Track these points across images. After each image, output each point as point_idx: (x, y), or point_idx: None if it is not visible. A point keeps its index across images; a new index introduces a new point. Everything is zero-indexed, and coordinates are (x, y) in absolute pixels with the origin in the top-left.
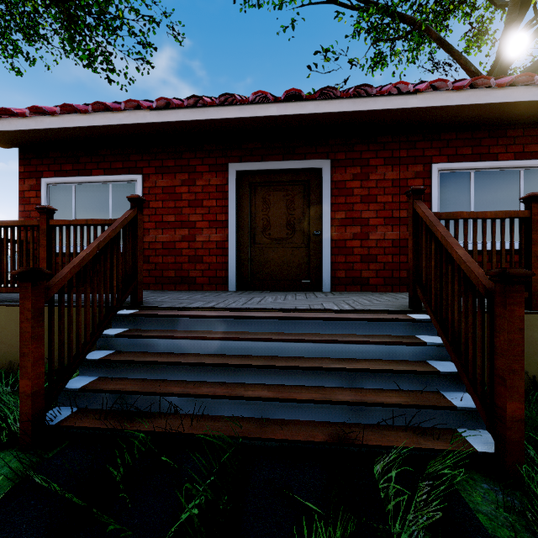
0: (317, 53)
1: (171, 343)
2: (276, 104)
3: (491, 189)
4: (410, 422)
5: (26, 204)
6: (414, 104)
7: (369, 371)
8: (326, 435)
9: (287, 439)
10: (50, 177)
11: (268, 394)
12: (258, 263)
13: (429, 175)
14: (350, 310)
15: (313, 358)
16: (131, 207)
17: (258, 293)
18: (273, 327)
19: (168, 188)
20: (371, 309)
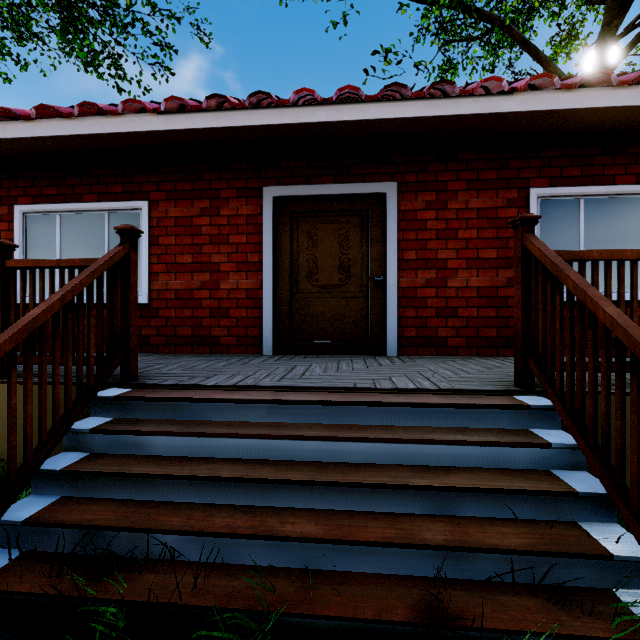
0: (375, 53)
1: (173, 442)
2: (325, 107)
3: (606, 222)
4: (542, 581)
5: None
6: (510, 108)
7: (469, 491)
8: (410, 607)
9: (347, 616)
10: (26, 204)
11: (316, 531)
12: (302, 318)
13: (525, 203)
14: (433, 390)
15: (383, 466)
16: (121, 242)
17: (302, 359)
18: (323, 416)
19: (183, 219)
20: (462, 389)
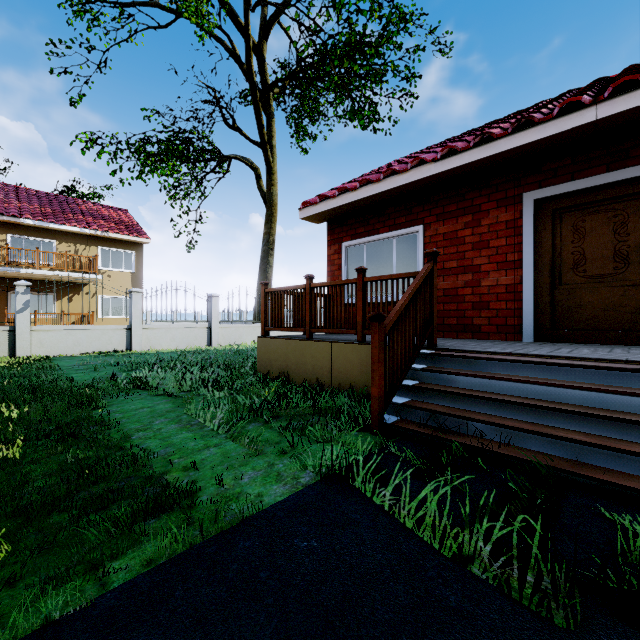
0: None
1: (471, 381)
2: (594, 107)
3: None
4: None
5: (331, 266)
6: None
7: None
8: None
9: (610, 481)
10: (347, 241)
11: (585, 439)
12: (565, 308)
13: None
14: None
15: None
16: (428, 260)
17: (566, 345)
18: (591, 377)
19: (449, 234)
20: None
